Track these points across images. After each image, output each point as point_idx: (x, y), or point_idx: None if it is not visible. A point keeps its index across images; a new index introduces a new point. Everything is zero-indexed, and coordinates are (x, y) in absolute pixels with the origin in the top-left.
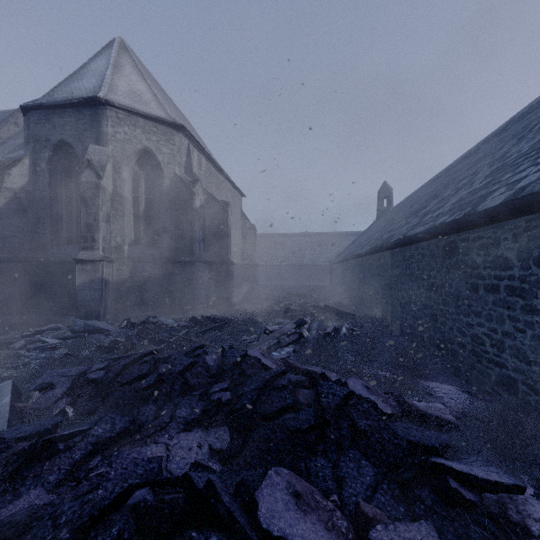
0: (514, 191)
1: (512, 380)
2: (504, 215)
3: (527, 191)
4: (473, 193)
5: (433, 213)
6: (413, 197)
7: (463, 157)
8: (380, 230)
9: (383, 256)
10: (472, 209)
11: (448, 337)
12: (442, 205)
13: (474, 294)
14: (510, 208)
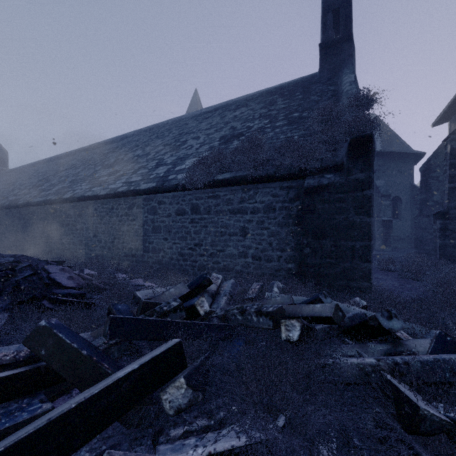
0: (73, 194)
1: (73, 252)
2: (70, 201)
3: (75, 195)
4: (64, 188)
5: (46, 191)
6: (31, 168)
7: (68, 154)
8: (2, 191)
9: (11, 212)
10: (62, 196)
11: (53, 247)
12: (51, 189)
13: (62, 228)
14: (71, 199)
